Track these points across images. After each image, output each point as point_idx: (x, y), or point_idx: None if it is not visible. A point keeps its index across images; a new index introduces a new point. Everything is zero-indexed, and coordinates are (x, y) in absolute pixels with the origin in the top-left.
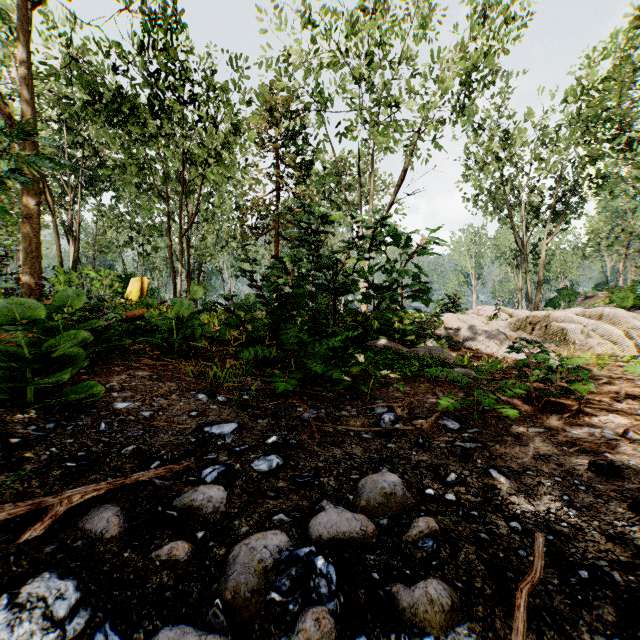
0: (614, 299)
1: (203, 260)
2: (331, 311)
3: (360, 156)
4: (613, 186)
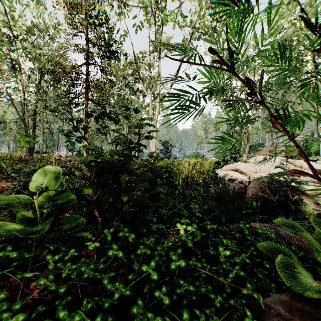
0: (287, 151)
1: (35, 119)
2: (125, 170)
3: (149, 52)
4: (287, 89)
